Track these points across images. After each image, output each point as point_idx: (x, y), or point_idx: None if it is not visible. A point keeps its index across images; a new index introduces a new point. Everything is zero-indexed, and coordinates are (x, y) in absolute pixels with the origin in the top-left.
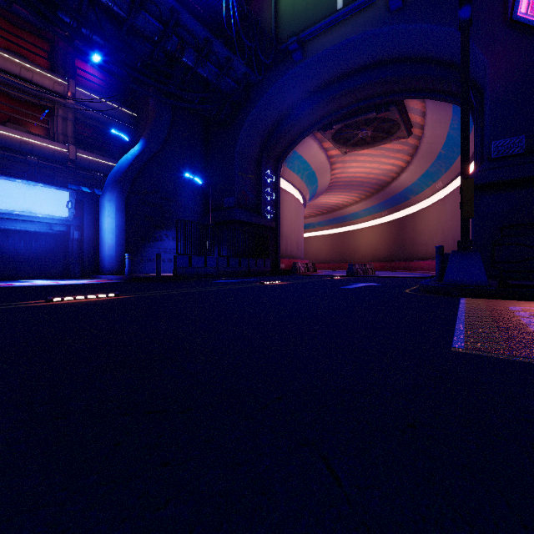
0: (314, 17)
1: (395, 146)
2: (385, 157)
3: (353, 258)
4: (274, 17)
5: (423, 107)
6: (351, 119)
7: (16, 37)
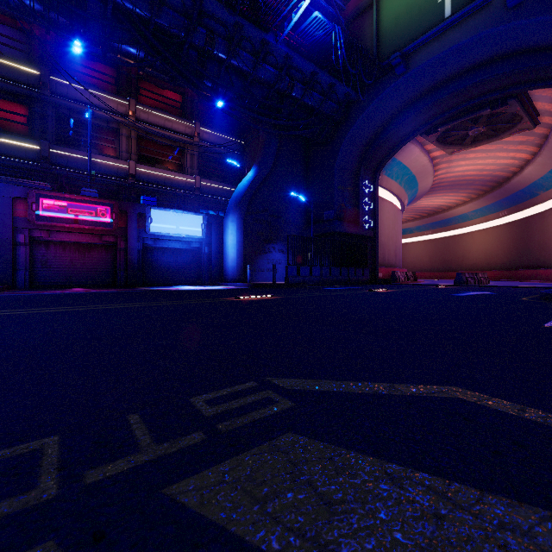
0: (419, 30)
1: (517, 138)
2: (502, 151)
3: (460, 266)
4: (375, 36)
5: None
6: (460, 119)
7: (160, 97)
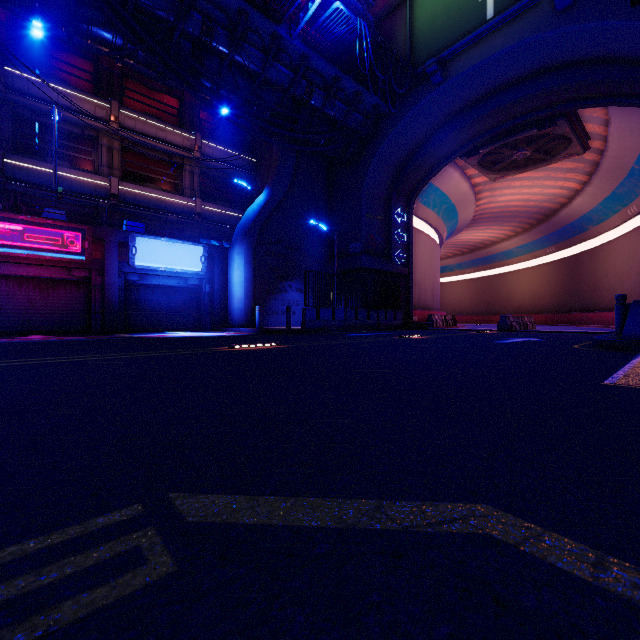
0: (458, 32)
1: (565, 164)
2: (550, 179)
3: (505, 308)
4: (408, 39)
5: (605, 114)
6: (504, 140)
7: (152, 100)
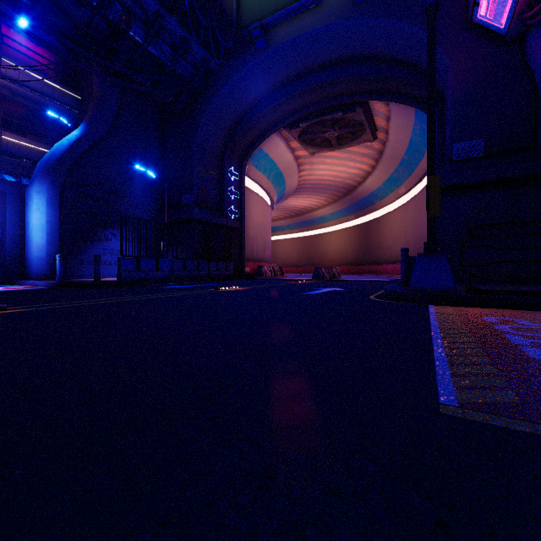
0: (278, 3)
1: (361, 150)
2: (351, 160)
3: (321, 261)
4: None
5: (387, 110)
6: (318, 118)
7: None
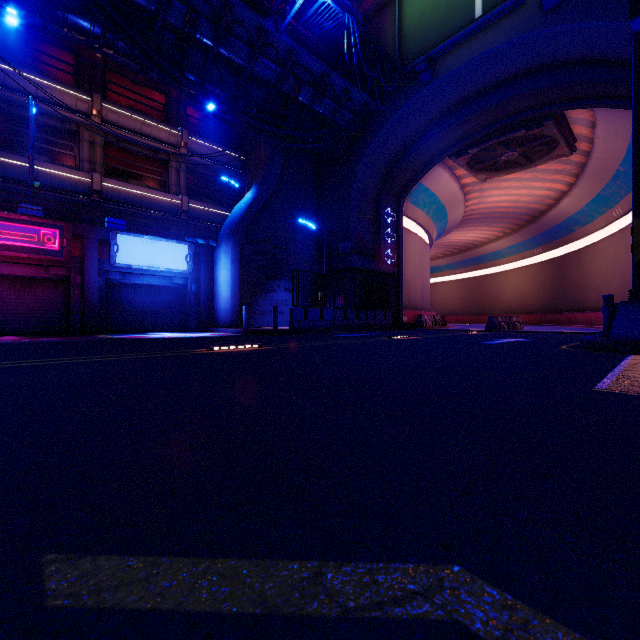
0: (447, 31)
1: (553, 166)
2: (537, 180)
3: (493, 308)
4: (397, 36)
5: (591, 115)
6: (492, 141)
7: (136, 95)
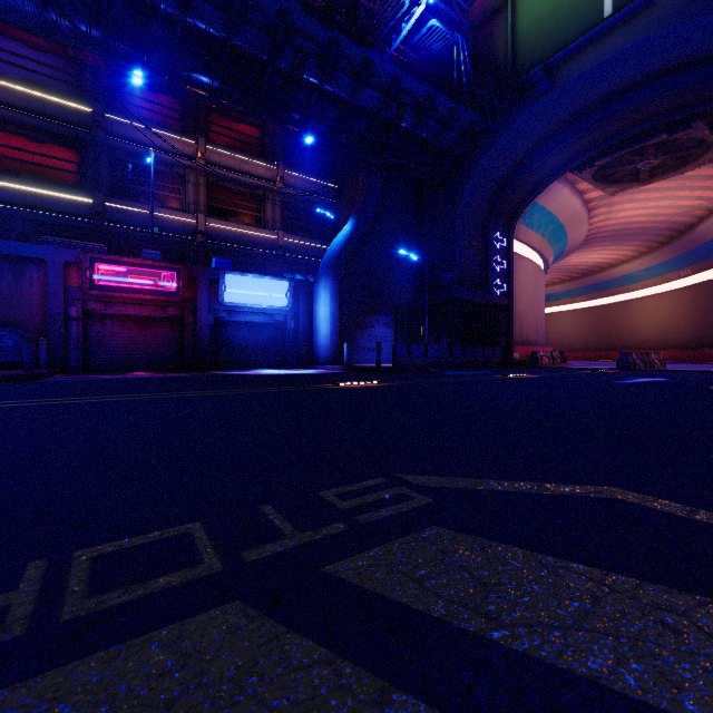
0: (569, 35)
1: (704, 171)
2: (684, 189)
3: (625, 343)
4: (510, 46)
5: None
6: (624, 149)
7: (235, 133)
